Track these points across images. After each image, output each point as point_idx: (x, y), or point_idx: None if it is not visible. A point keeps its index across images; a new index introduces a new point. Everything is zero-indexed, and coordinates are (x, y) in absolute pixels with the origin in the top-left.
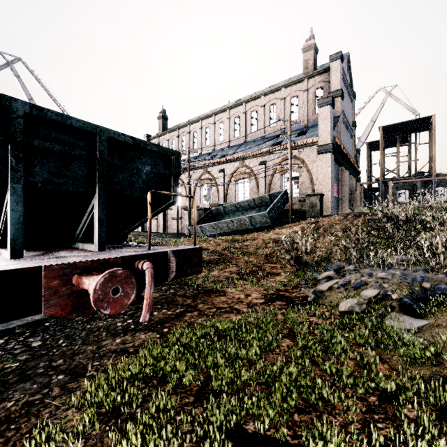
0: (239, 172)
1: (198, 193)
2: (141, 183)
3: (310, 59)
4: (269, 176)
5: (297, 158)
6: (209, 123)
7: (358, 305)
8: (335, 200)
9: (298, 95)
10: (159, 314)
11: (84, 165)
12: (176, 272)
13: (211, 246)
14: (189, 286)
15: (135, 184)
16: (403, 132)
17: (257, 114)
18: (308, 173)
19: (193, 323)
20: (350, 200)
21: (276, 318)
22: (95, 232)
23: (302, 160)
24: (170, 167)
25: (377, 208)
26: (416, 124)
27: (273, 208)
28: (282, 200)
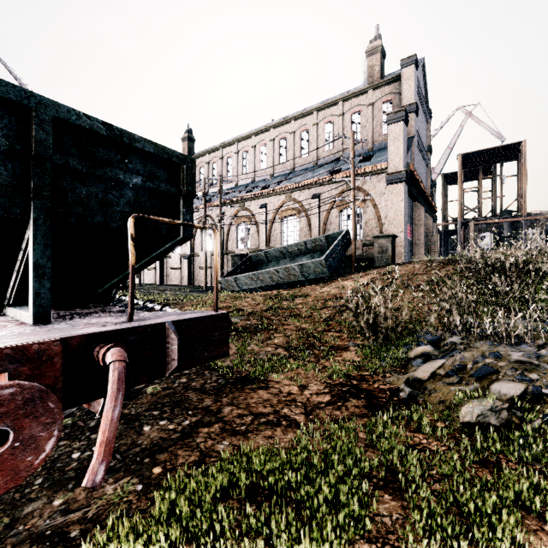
0: (286, 207)
1: (233, 234)
2: (124, 205)
3: (376, 64)
4: (324, 213)
5: (361, 189)
6: (248, 146)
7: (494, 412)
8: (408, 244)
9: (361, 110)
10: (153, 431)
11: (2, 165)
12: (179, 360)
13: (248, 305)
14: (212, 369)
15: (113, 206)
16: (486, 161)
17: (308, 134)
18: (374, 209)
19: (209, 453)
20: (425, 244)
21: (357, 440)
22: (29, 290)
23: (366, 193)
24: (179, 182)
25: (474, 253)
26: (503, 152)
27: (331, 253)
28: (343, 243)
